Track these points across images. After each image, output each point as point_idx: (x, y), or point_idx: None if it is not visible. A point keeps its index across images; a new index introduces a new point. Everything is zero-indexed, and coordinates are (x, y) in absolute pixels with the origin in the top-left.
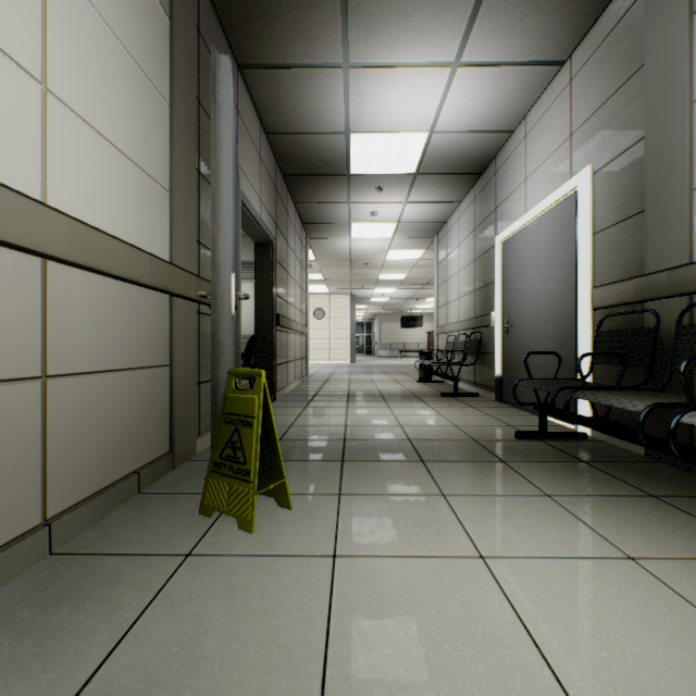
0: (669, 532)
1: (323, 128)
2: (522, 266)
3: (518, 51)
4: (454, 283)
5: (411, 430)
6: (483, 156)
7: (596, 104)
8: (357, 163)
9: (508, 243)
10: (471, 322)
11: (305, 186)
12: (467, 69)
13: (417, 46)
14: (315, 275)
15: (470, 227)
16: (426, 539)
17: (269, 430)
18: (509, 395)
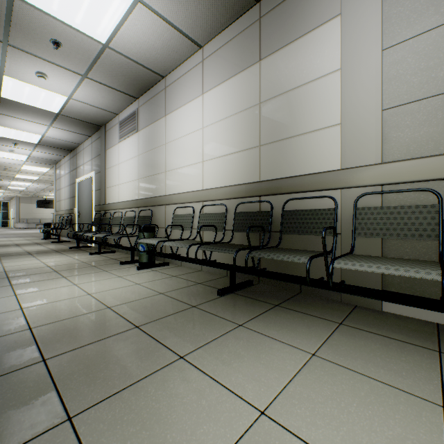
0: (83, 254)
1: None
2: (83, 194)
3: (73, 130)
4: (63, 192)
5: (30, 250)
6: (71, 147)
7: (96, 155)
8: (1, 133)
9: (80, 183)
10: (69, 211)
11: None
12: (55, 128)
13: (32, 119)
14: None
15: (69, 170)
16: (27, 260)
17: None
18: None
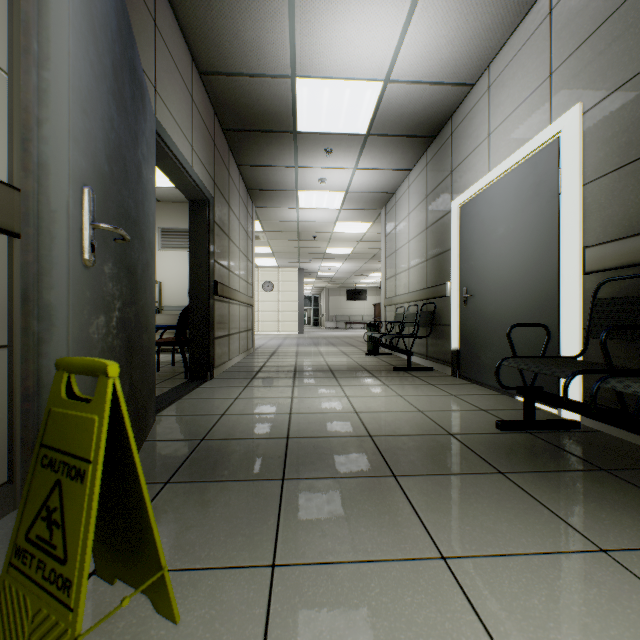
0: None
1: (266, 69)
2: (485, 230)
3: None
4: (403, 253)
5: (370, 418)
6: (439, 115)
7: (588, 30)
8: (304, 118)
9: (467, 206)
10: (423, 293)
11: (248, 145)
12: None
13: None
14: (264, 248)
15: (421, 195)
16: None
17: (130, 477)
18: (468, 370)
